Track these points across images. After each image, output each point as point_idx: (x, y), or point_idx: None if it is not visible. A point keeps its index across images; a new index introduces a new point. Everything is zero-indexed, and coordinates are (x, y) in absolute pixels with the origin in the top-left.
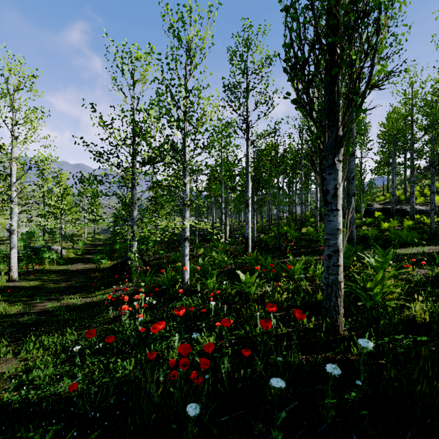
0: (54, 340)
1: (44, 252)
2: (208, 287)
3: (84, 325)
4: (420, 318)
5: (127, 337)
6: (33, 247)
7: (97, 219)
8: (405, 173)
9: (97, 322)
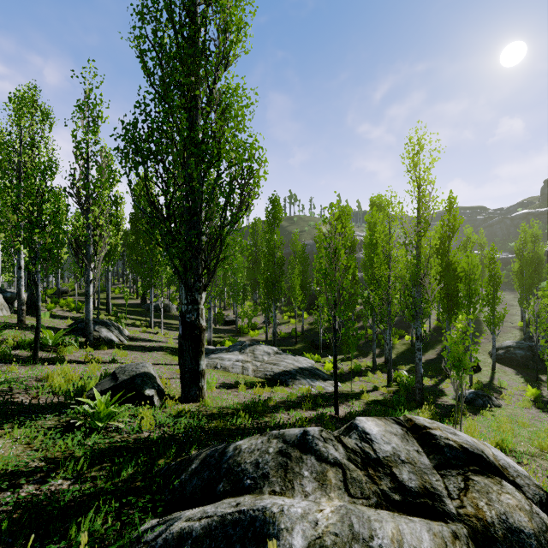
0: None
1: None
2: None
3: None
4: None
5: None
6: None
7: None
8: None
9: None
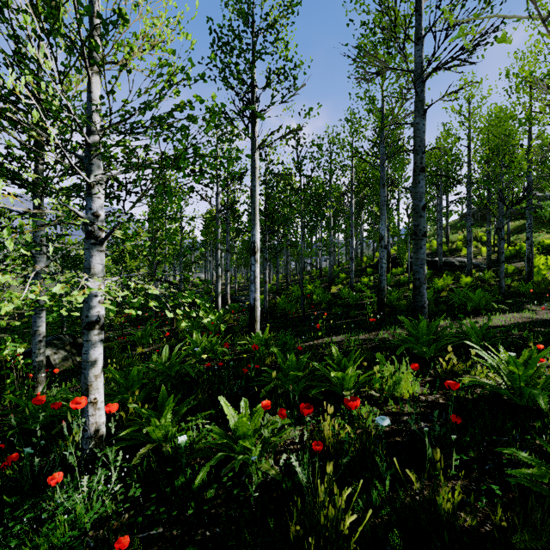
0: None
1: None
2: (152, 438)
3: None
4: None
5: None
6: None
7: None
8: (447, 219)
9: None
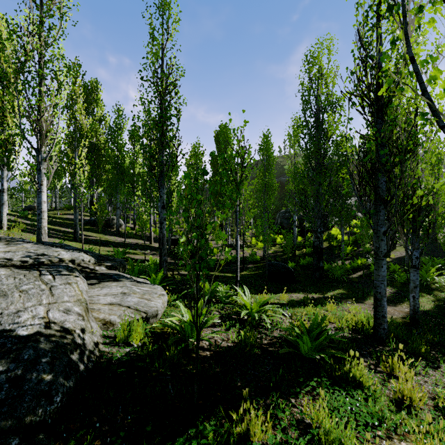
0: None
1: None
2: None
3: None
4: None
5: None
6: None
7: None
8: None
9: None
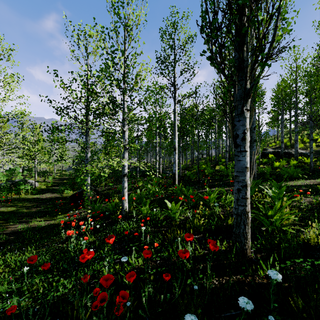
0: (14, 258)
1: (21, 185)
2: (143, 213)
3: (43, 244)
4: (313, 241)
5: (72, 256)
6: (13, 181)
7: (58, 159)
8: (290, 126)
9: (54, 241)
